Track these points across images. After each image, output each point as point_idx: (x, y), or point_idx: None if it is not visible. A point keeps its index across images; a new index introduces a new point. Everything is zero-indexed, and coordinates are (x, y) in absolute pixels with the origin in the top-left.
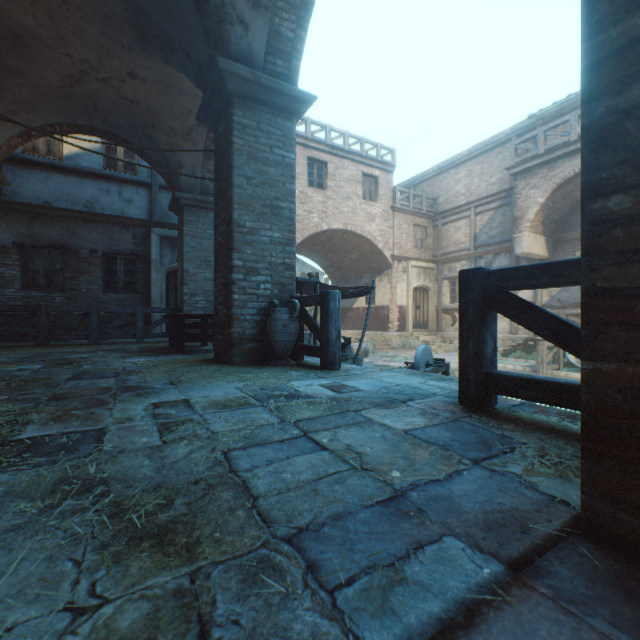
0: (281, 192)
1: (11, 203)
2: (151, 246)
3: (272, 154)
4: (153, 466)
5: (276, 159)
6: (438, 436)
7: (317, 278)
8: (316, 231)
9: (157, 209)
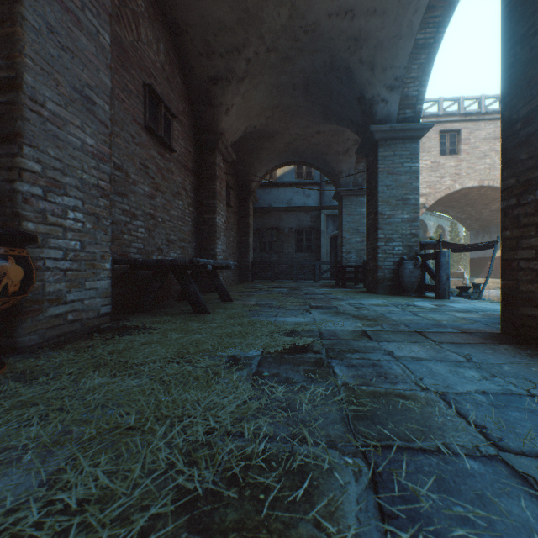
0: (408, 189)
1: (255, 208)
2: (320, 222)
3: (402, 167)
4: (358, 313)
5: (405, 170)
6: (478, 319)
7: (440, 238)
8: (448, 192)
9: (324, 198)
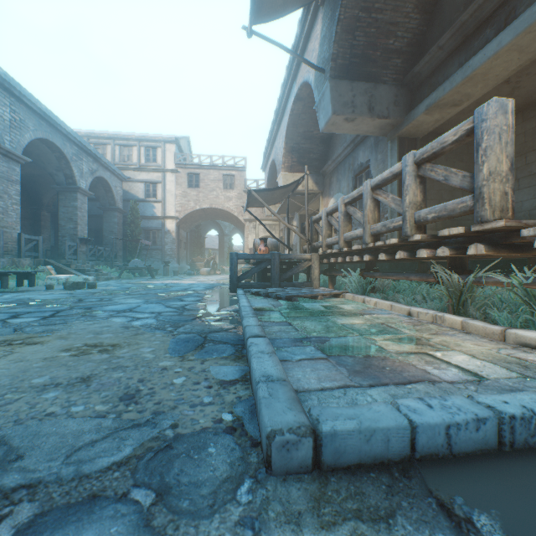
0: (74, 214)
1: None
2: None
3: (71, 204)
4: None
5: (72, 205)
6: None
7: (113, 237)
8: (193, 210)
9: None
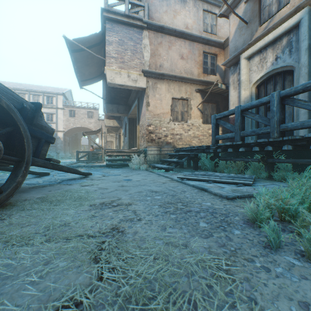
0: None
1: None
2: None
3: None
4: None
5: None
6: None
7: None
8: (72, 128)
9: None
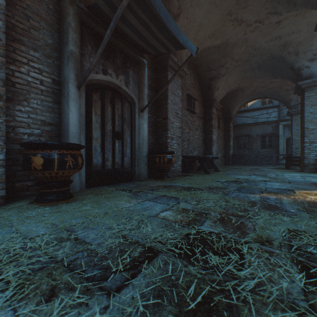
0: None
1: (234, 125)
2: (278, 130)
3: None
4: (274, 177)
5: None
6: None
7: None
8: None
9: (281, 114)
